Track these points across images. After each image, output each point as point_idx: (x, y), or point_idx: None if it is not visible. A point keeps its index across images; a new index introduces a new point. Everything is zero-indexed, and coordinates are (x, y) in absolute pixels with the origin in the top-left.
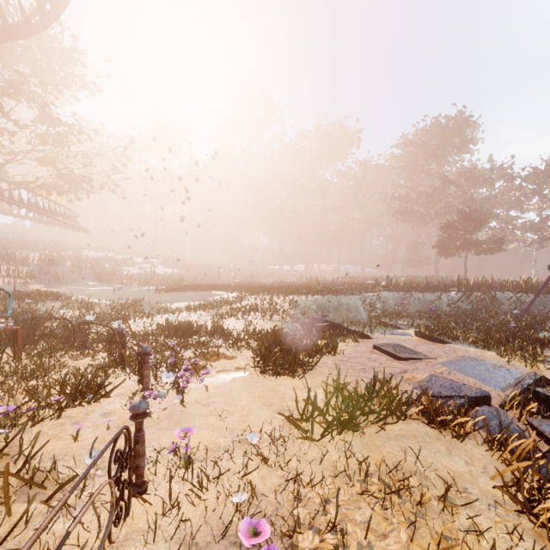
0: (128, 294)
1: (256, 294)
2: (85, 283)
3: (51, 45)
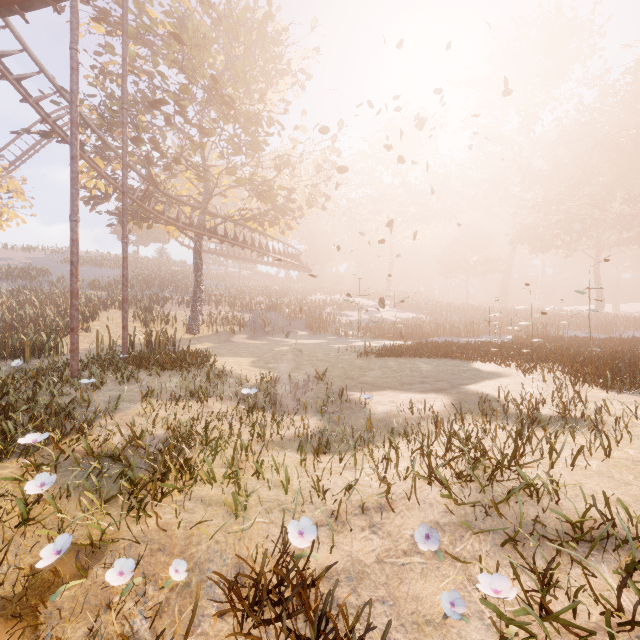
0: (315, 357)
1: (613, 384)
2: (294, 332)
3: (245, 26)
